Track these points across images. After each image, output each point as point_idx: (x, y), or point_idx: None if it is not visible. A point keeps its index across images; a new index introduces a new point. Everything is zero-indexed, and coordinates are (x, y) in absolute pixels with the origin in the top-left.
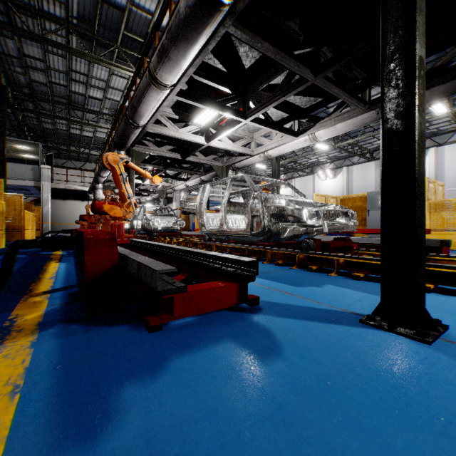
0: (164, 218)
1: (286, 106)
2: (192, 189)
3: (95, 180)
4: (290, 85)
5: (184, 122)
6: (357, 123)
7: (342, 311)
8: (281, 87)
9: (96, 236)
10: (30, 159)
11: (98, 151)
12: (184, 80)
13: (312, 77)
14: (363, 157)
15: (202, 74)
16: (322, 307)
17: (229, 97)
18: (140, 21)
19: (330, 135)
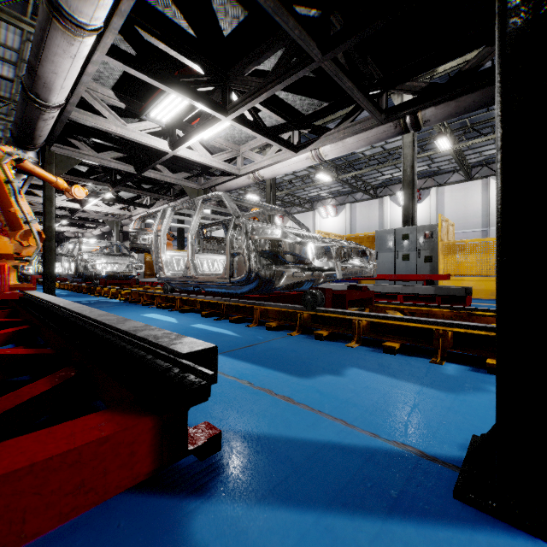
0: (112, 259)
1: (282, 109)
2: (147, 214)
3: None
4: (288, 68)
5: (137, 116)
6: (371, 138)
7: (400, 449)
8: (275, 71)
9: None
10: None
11: None
12: (116, 24)
13: (319, 54)
14: (367, 194)
15: (156, 33)
16: (357, 441)
17: (200, 79)
18: None
19: (338, 152)
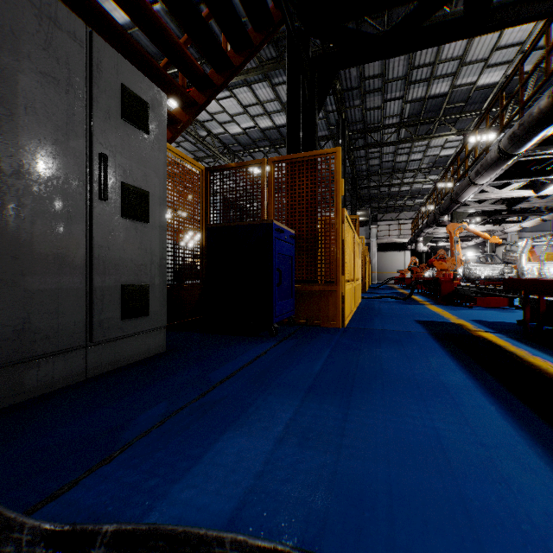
0: (488, 266)
1: None
2: (514, 242)
3: (417, 235)
4: None
5: None
6: None
7: None
8: None
9: (445, 280)
10: (360, 220)
11: (413, 200)
12: (496, 176)
13: None
14: None
15: None
16: None
17: (550, 161)
18: (460, 93)
19: None
